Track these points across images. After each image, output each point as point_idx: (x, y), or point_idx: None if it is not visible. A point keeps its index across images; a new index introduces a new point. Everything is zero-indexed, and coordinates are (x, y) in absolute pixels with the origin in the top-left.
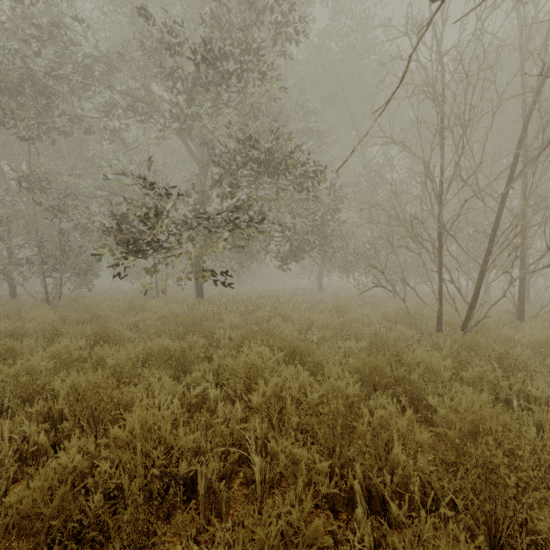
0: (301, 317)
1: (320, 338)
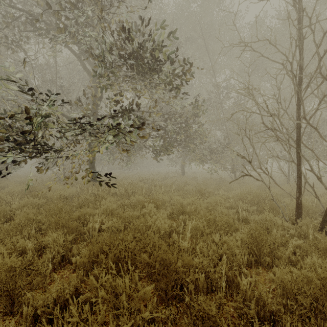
0: (171, 198)
1: (193, 228)
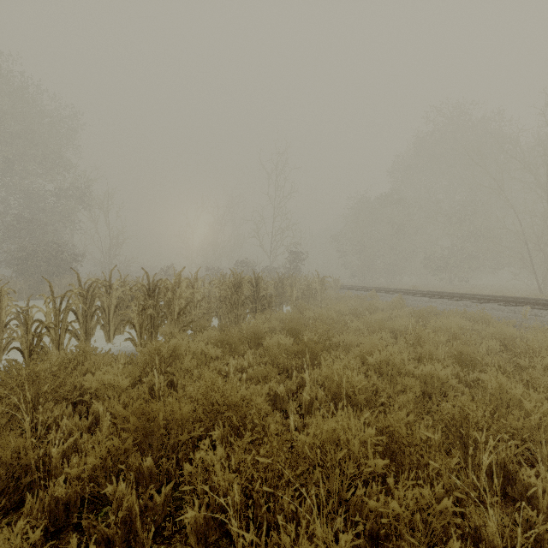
0: None
1: None
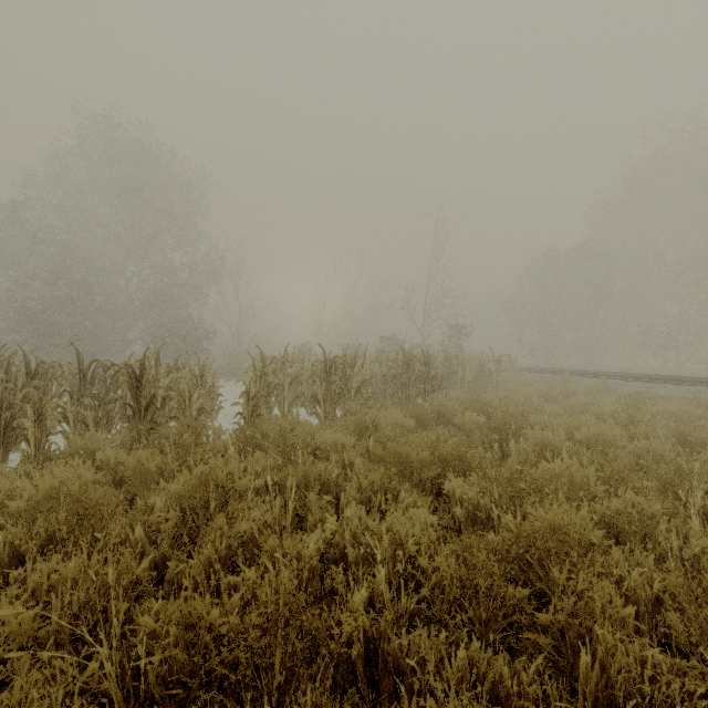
0: None
1: None
